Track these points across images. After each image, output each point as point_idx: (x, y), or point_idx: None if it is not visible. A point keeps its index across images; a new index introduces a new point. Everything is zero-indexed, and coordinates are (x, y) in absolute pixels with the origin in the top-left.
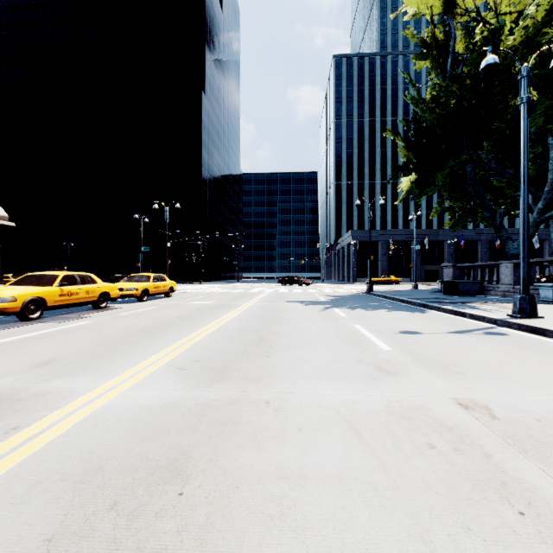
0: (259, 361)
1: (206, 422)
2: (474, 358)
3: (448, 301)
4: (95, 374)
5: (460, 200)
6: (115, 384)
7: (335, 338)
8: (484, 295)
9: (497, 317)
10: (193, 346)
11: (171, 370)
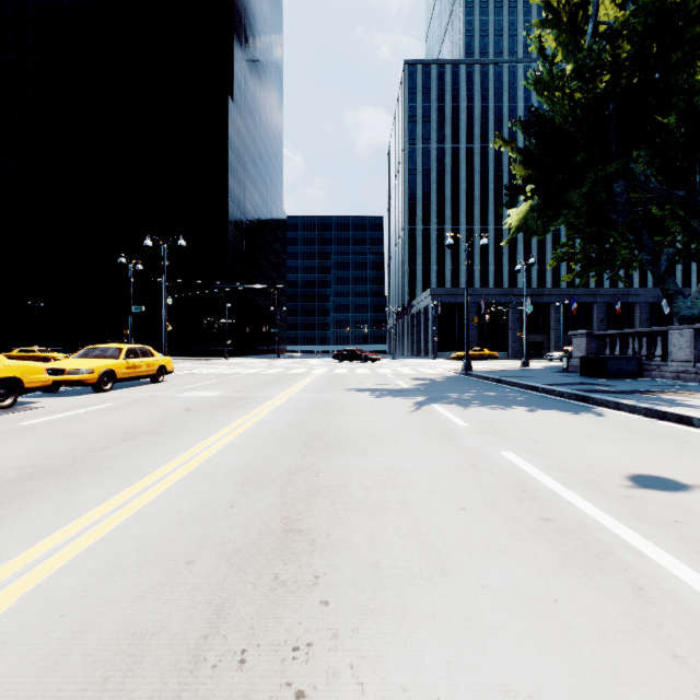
0: None
1: None
2: None
3: (613, 390)
4: None
5: (590, 242)
6: None
7: (497, 516)
8: (645, 378)
9: None
10: (36, 597)
11: None
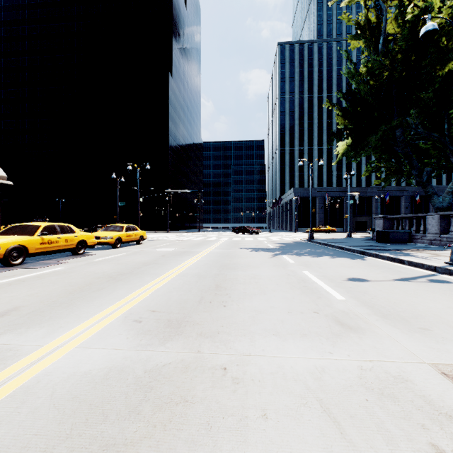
0: (216, 312)
1: (153, 399)
2: (432, 309)
3: (383, 249)
4: (48, 327)
5: (389, 161)
6: (64, 340)
7: (288, 285)
8: (412, 243)
9: (436, 265)
10: (153, 294)
11: (126, 322)
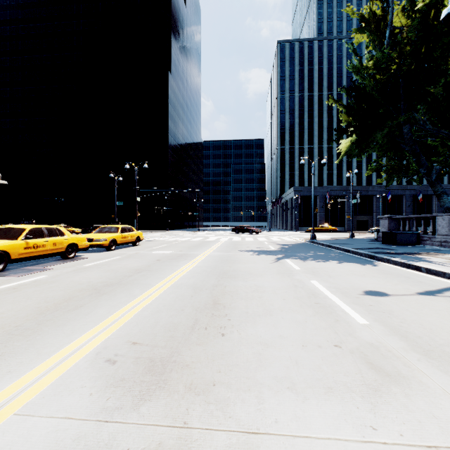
0: (212, 345)
1: None
2: None
3: (392, 252)
4: None
5: (393, 159)
6: (4, 399)
7: (297, 302)
8: (421, 245)
9: None
10: (138, 315)
11: (96, 363)
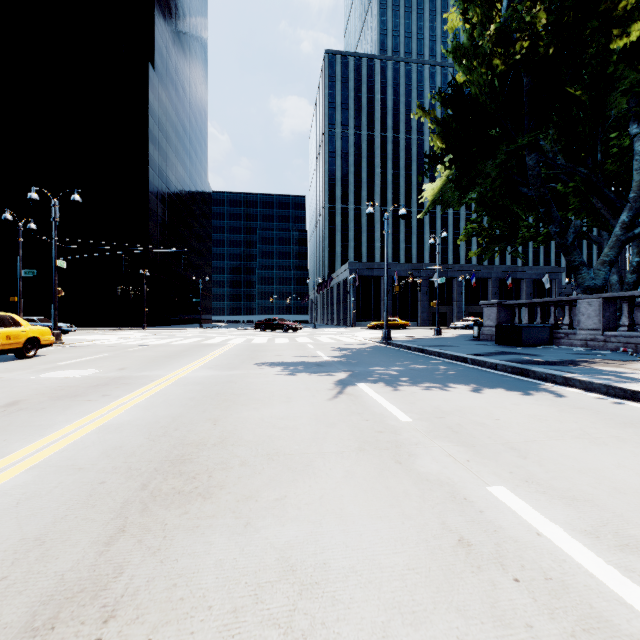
0: None
1: None
2: None
3: (544, 361)
4: None
5: (496, 218)
6: None
7: None
8: (557, 346)
9: None
10: None
11: None
